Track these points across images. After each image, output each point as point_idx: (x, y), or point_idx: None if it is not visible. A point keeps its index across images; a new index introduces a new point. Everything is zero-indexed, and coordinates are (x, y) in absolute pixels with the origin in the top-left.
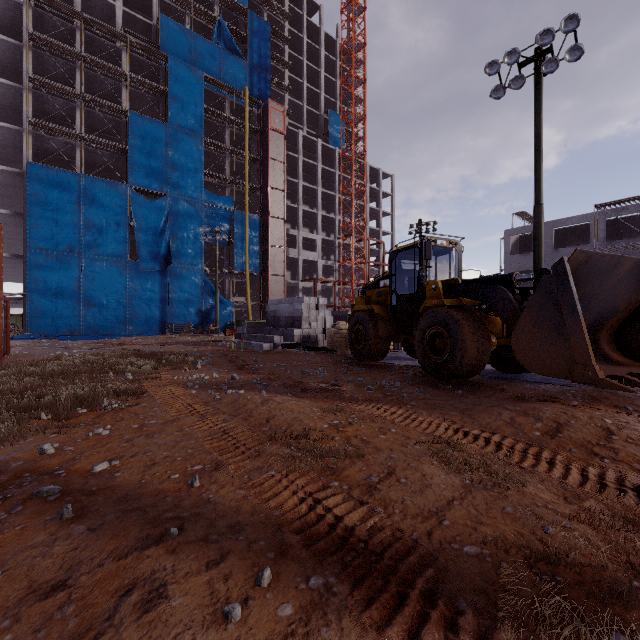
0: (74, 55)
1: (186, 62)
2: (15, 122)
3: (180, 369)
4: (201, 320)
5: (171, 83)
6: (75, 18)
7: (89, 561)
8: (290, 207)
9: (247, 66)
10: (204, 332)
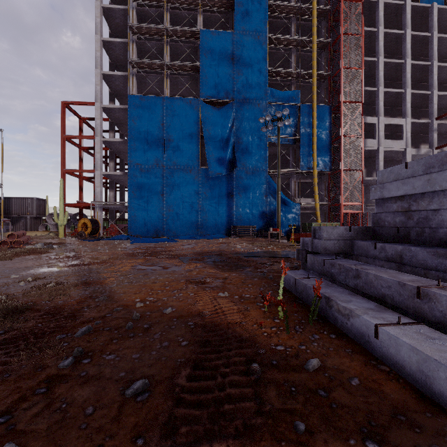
0: None
1: None
2: None
3: None
4: (265, 223)
5: None
6: None
7: None
8: (366, 93)
9: None
10: (267, 236)
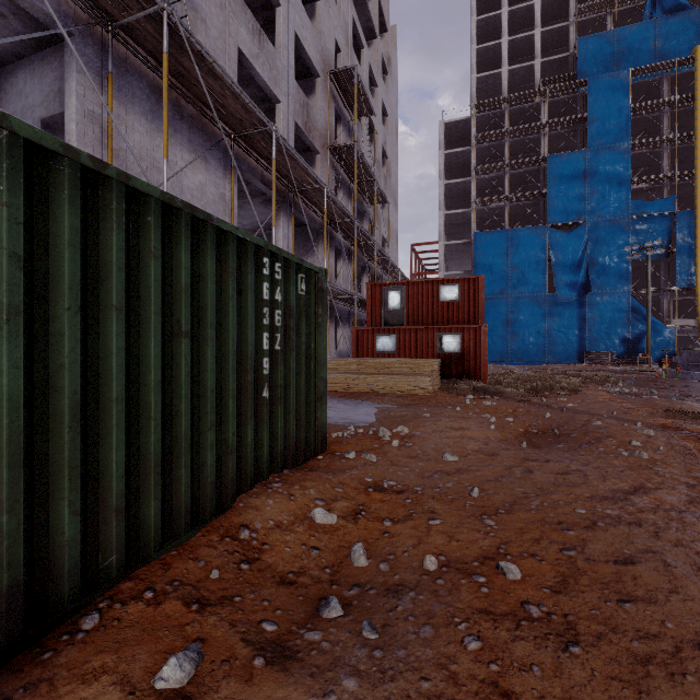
0: (503, 134)
1: (607, 69)
2: (463, 204)
3: (603, 385)
4: (626, 349)
5: (589, 105)
6: (503, 103)
7: (576, 416)
8: None
9: (699, 13)
10: (630, 362)
